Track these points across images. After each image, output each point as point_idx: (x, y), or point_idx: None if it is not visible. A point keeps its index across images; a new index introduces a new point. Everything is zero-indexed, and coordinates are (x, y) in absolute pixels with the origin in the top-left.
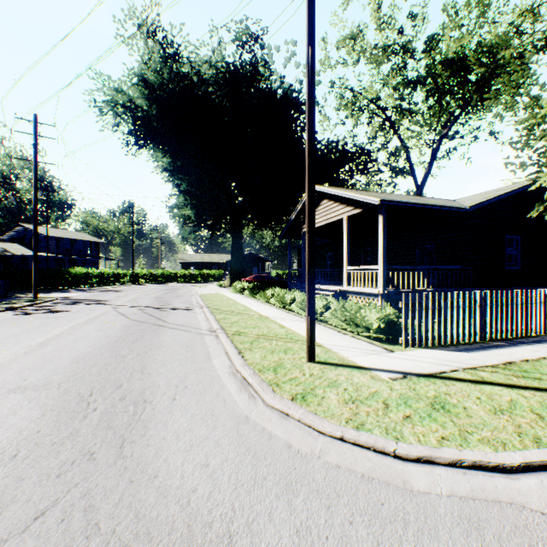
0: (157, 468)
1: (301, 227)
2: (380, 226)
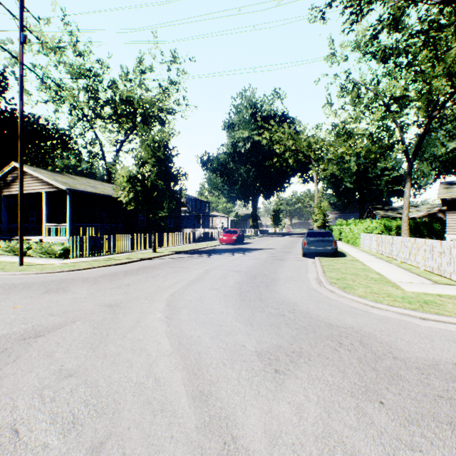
0: None
1: (2, 191)
2: (69, 201)
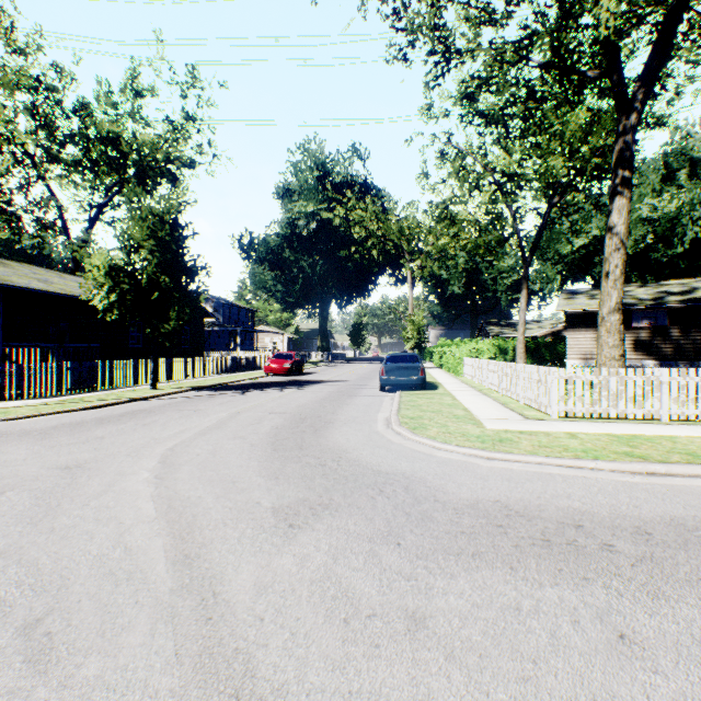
0: None
1: None
2: None
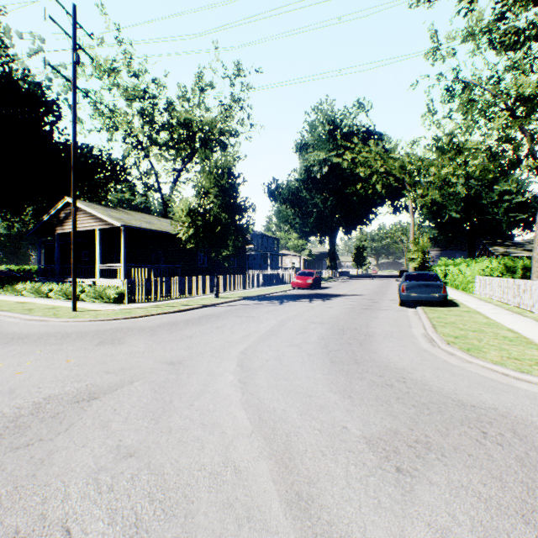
0: (21, 332)
1: (55, 229)
2: (123, 239)
